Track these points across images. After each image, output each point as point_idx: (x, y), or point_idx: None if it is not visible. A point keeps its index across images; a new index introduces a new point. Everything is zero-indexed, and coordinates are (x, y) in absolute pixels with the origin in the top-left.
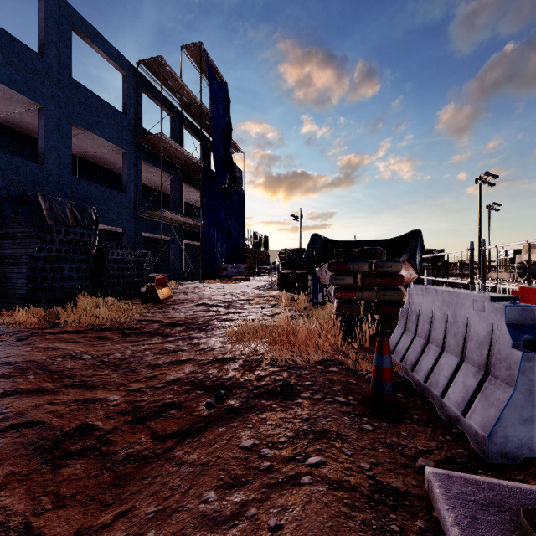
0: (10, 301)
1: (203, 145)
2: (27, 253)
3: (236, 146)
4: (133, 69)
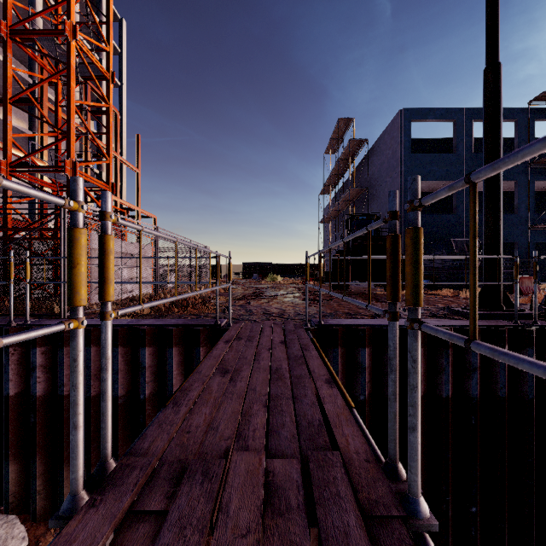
0: (440, 286)
1: None
2: (446, 266)
3: None
4: (524, 111)
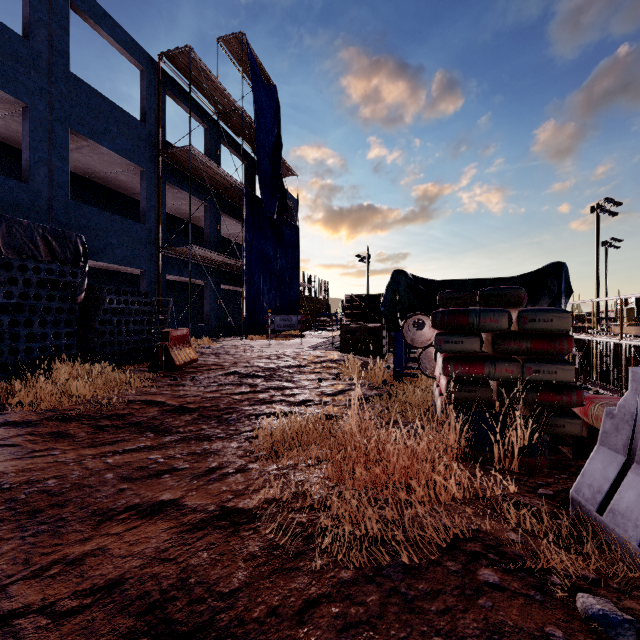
0: None
1: (247, 165)
2: None
3: (288, 167)
4: (154, 64)
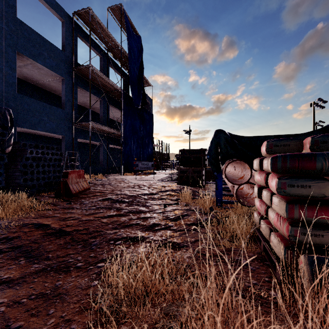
0: None
1: (124, 79)
2: None
3: (147, 81)
4: (70, 18)
